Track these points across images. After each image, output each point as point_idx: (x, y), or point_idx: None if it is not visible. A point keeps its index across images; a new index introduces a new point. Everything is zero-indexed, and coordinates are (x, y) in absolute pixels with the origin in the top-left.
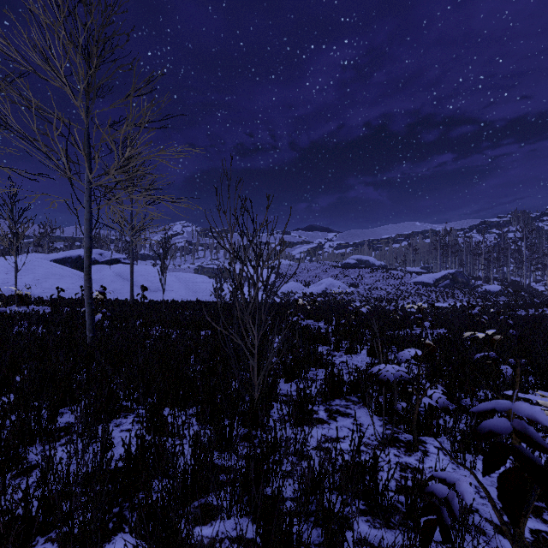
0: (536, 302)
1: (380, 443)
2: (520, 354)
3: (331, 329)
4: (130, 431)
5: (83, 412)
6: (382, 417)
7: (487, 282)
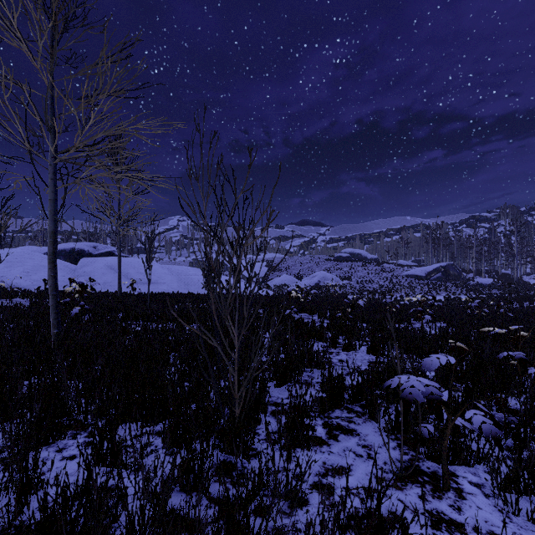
0: (530, 295)
1: (397, 476)
2: None
3: (326, 323)
4: (74, 458)
5: (6, 437)
6: (394, 435)
7: (478, 275)
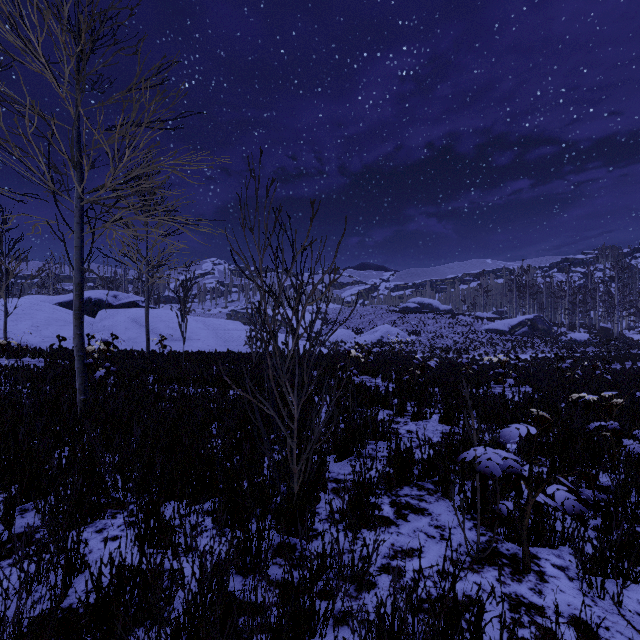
0: (632, 353)
1: (473, 558)
2: (639, 421)
3: (392, 387)
4: (116, 539)
5: (45, 515)
6: (470, 514)
7: (572, 330)
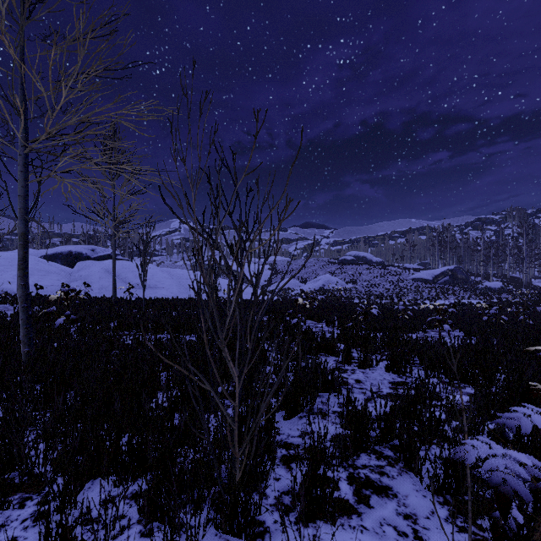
0: None
1: None
2: None
3: (337, 333)
4: None
5: None
6: (442, 496)
7: (486, 279)
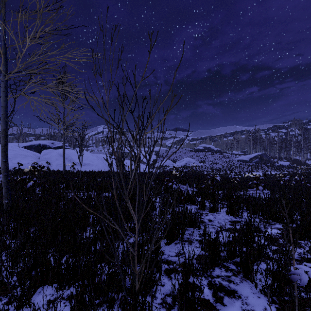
0: None
1: None
2: None
3: (195, 191)
4: None
5: None
6: (270, 297)
7: (280, 160)
